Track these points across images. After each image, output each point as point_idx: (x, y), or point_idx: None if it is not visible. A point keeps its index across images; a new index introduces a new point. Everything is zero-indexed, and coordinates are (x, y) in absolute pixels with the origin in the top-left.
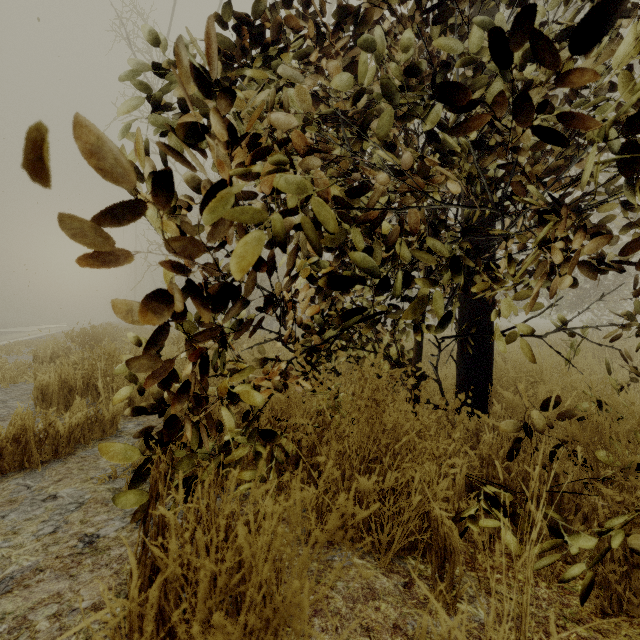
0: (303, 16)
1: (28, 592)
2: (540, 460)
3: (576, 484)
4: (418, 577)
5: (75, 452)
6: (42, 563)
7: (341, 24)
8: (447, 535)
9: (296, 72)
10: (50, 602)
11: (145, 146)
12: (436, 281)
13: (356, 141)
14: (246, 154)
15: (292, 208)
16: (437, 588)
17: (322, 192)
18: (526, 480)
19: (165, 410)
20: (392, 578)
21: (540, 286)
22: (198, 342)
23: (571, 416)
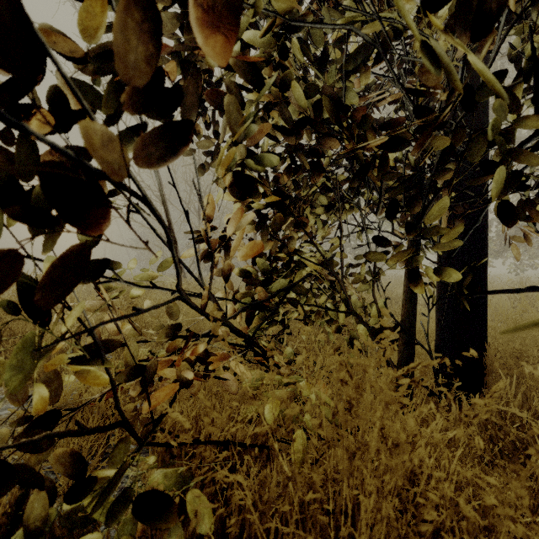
0: None
1: None
2: None
3: None
4: None
5: None
6: None
7: None
8: None
9: None
10: None
11: None
12: None
13: None
14: None
15: None
16: None
17: None
18: None
19: None
20: None
21: None
22: None
23: None
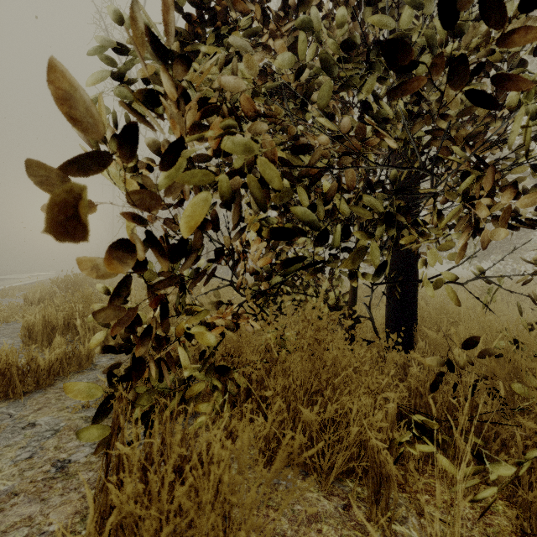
0: (253, 4)
1: (2, 515)
2: (469, 397)
3: (495, 414)
4: (356, 499)
5: (54, 383)
6: (17, 487)
7: (286, 8)
8: (383, 463)
9: (246, 43)
10: (21, 525)
11: (112, 113)
12: (372, 233)
13: (299, 111)
14: (200, 116)
15: (242, 166)
16: (373, 511)
17: (269, 151)
18: (450, 410)
19: (131, 348)
20: (332, 500)
21: (464, 238)
22: (156, 288)
23: (490, 353)
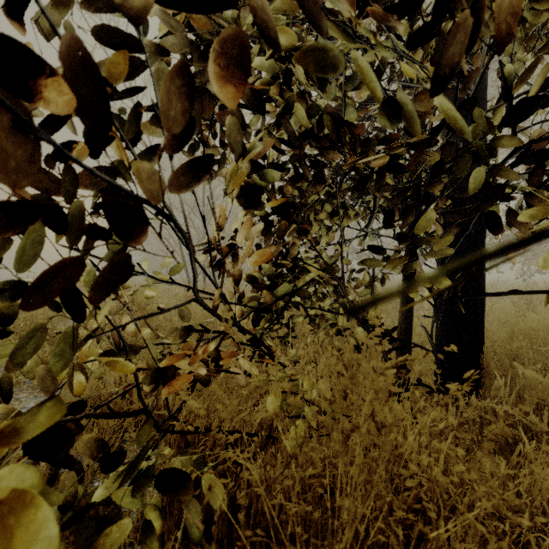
0: None
1: None
2: None
3: None
4: None
5: None
6: None
7: None
8: None
9: None
10: None
11: None
12: None
13: None
14: None
15: None
16: None
17: None
18: None
19: None
20: None
21: None
22: None
23: None
